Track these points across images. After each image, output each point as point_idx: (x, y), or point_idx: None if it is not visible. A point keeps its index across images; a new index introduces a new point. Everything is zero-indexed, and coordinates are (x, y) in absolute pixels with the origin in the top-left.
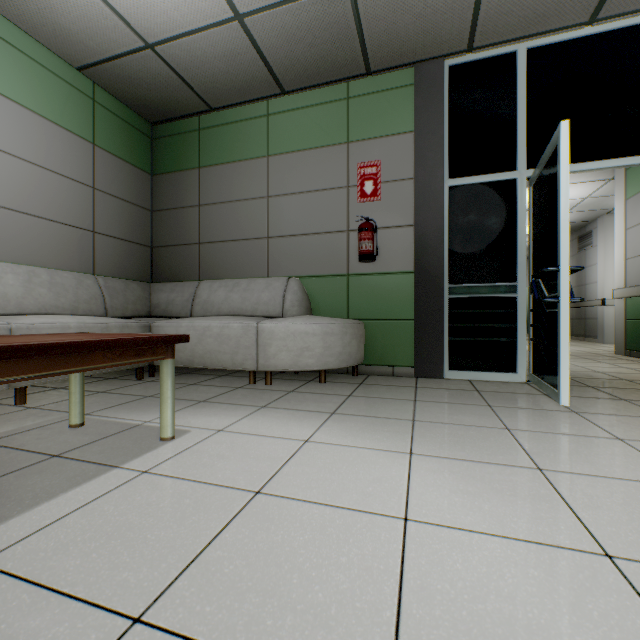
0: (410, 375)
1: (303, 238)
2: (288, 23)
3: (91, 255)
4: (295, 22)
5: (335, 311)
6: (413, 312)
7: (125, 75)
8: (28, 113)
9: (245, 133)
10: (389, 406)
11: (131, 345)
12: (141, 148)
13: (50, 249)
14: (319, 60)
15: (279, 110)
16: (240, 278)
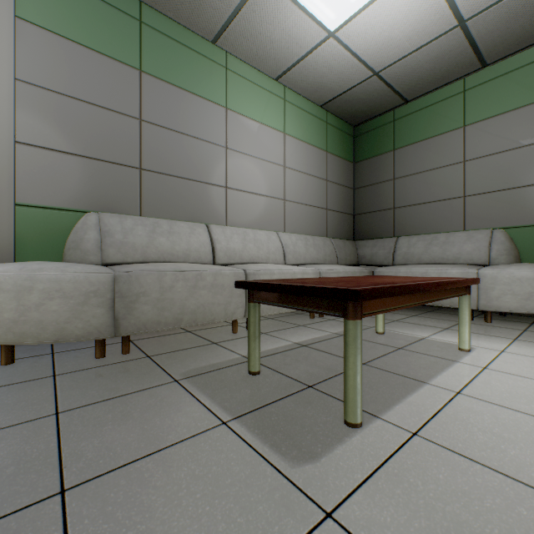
0: None
1: (506, 192)
2: (513, 7)
3: (325, 225)
4: (521, 2)
5: None
6: None
7: (349, 99)
8: (301, 143)
9: (438, 112)
10: None
11: (464, 284)
12: (348, 146)
13: (309, 223)
14: None
15: (477, 83)
16: (433, 233)
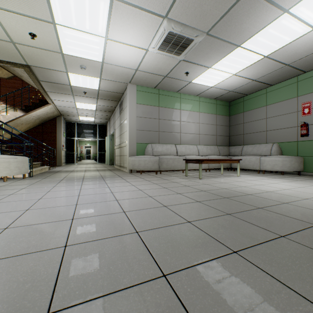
0: None
1: (279, 130)
2: (269, 76)
3: (215, 141)
4: (271, 75)
5: (291, 153)
6: None
7: (224, 97)
8: (205, 114)
9: (258, 100)
10: (296, 179)
11: (233, 160)
12: (226, 110)
13: (209, 141)
14: (282, 77)
15: (270, 90)
16: (256, 144)
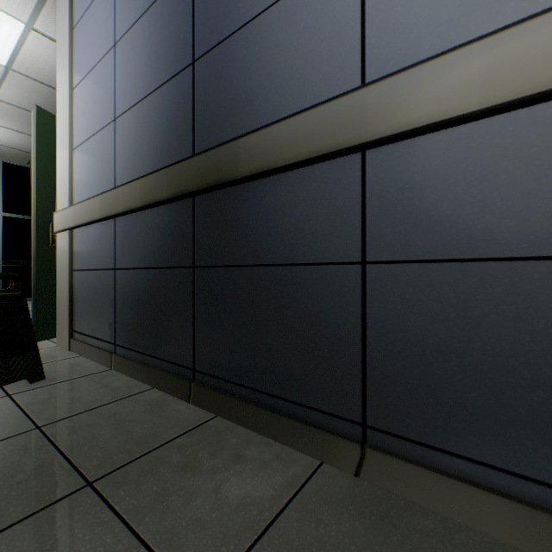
0: None
1: None
2: None
3: None
4: None
5: None
6: None
7: None
8: None
9: None
10: None
11: None
12: None
13: None
14: None
15: None
16: None
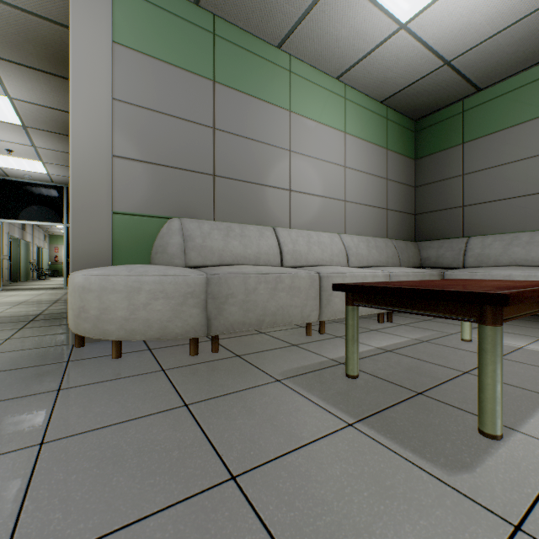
0: None
1: None
2: None
3: (385, 225)
4: None
5: None
6: None
7: (413, 93)
8: (361, 142)
9: (519, 99)
10: None
11: None
12: (408, 142)
13: (369, 224)
14: None
15: None
16: (512, 232)
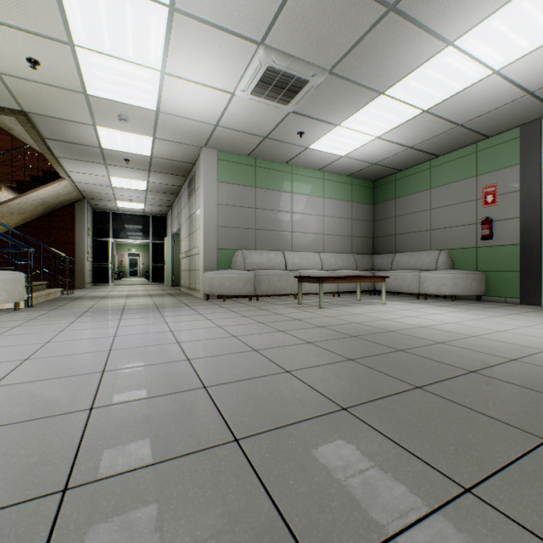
0: (516, 303)
1: (449, 229)
2: (433, 142)
3: (350, 246)
4: (436, 140)
5: (468, 267)
6: (519, 267)
7: (363, 173)
8: (334, 200)
9: (418, 179)
10: (472, 307)
11: (375, 277)
12: (368, 195)
13: (339, 246)
14: (454, 144)
15: (436, 165)
16: (415, 251)
